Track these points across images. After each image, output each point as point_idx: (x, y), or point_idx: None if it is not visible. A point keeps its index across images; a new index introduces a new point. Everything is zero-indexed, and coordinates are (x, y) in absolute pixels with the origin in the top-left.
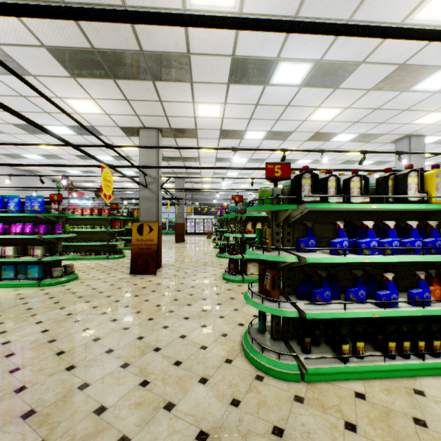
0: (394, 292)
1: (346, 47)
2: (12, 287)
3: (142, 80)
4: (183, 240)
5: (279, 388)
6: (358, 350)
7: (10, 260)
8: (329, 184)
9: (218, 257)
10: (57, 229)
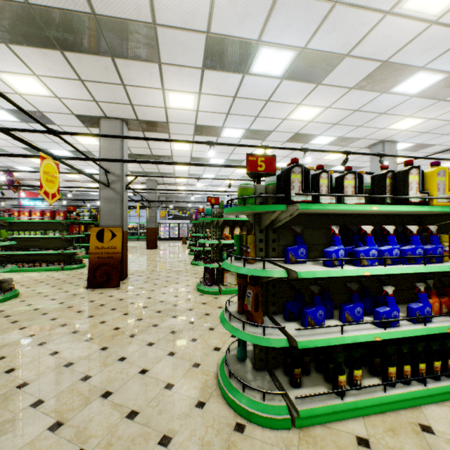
0: (395, 309)
1: (332, 35)
2: None
3: (99, 55)
4: (155, 247)
5: (265, 442)
6: (356, 379)
7: None
8: (321, 181)
9: (192, 265)
10: None
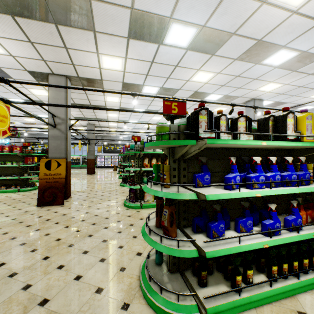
0: (277, 221)
1: (224, 17)
2: None
3: (44, 21)
4: (94, 173)
5: None
6: (249, 278)
7: None
8: (221, 122)
9: (121, 186)
10: None
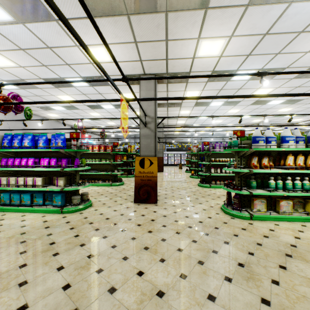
0: None
1: None
2: (40, 213)
3: (156, 12)
4: (162, 170)
5: None
6: None
7: (39, 189)
8: None
9: (200, 186)
10: (76, 162)
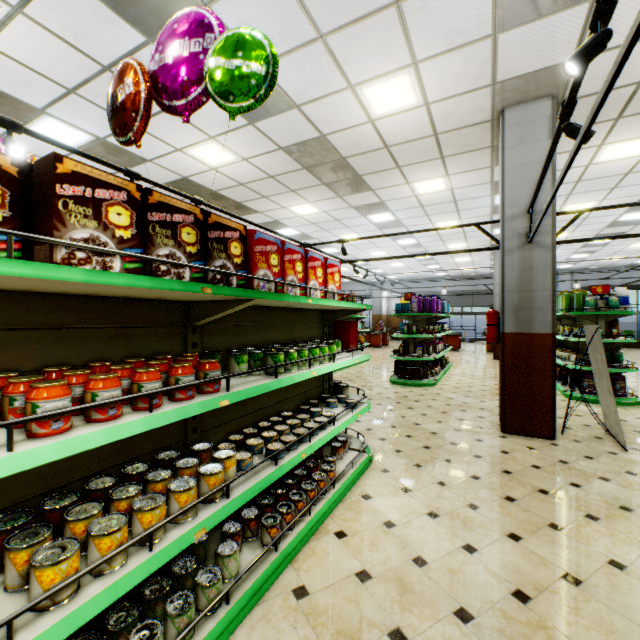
0: None
1: None
2: None
3: None
4: None
5: None
6: None
7: None
8: None
9: (421, 386)
10: None
